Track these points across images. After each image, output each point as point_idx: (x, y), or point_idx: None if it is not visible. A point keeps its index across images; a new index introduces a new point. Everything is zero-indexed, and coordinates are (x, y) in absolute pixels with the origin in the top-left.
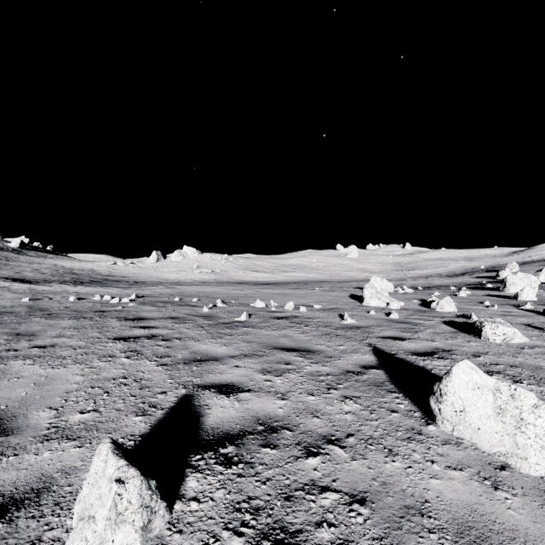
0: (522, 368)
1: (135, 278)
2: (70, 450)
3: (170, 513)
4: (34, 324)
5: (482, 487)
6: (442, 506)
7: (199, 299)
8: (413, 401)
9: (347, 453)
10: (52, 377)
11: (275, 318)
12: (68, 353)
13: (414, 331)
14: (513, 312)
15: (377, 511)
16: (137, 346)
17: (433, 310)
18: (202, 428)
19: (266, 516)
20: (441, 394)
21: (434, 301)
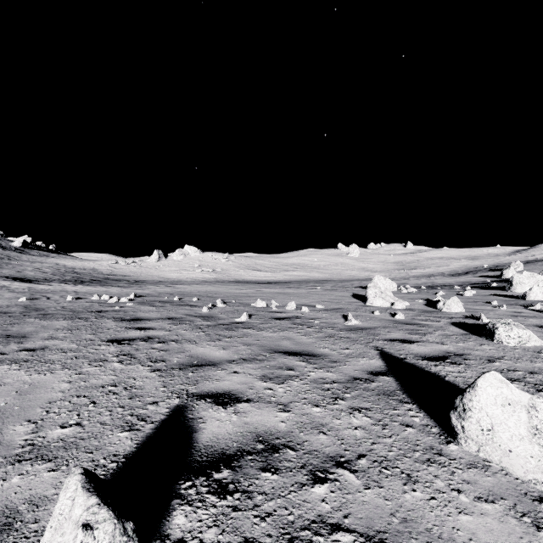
0: (542, 375)
1: (137, 277)
2: (43, 475)
3: None
4: (27, 324)
5: (521, 526)
6: None
7: (199, 298)
8: (429, 414)
9: (359, 479)
10: (36, 384)
11: (276, 319)
12: (57, 357)
13: (422, 333)
14: (523, 312)
15: None
16: (131, 349)
17: (440, 310)
18: (194, 447)
19: None
20: (464, 410)
21: (440, 300)
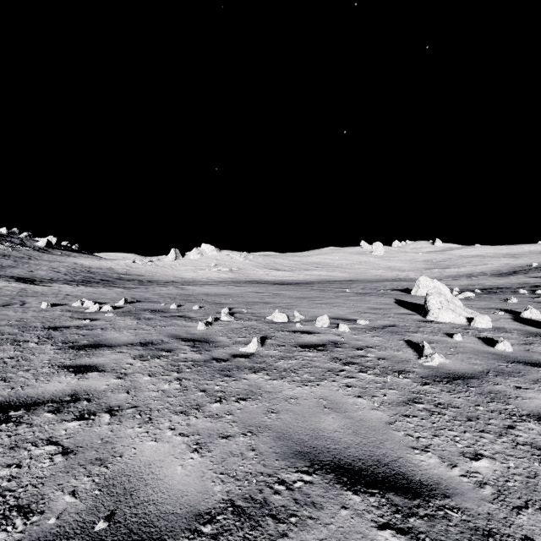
0: None
1: (151, 276)
2: None
3: None
4: None
5: None
6: None
7: (202, 306)
8: None
9: None
10: None
11: (304, 348)
12: None
13: None
14: None
15: None
16: (3, 442)
17: None
18: None
19: None
20: None
21: (534, 314)
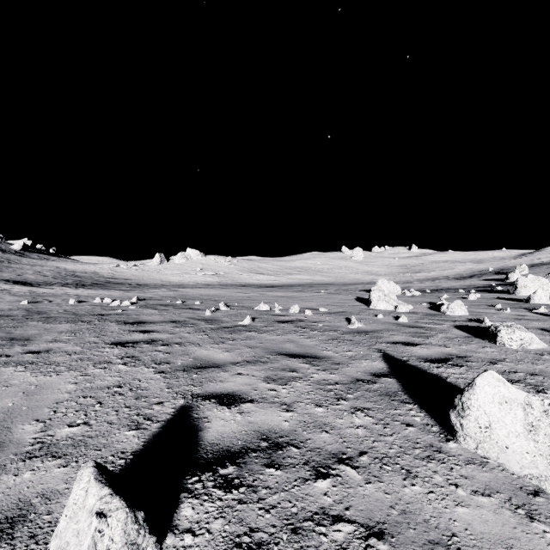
0: (543, 376)
1: (138, 280)
2: (53, 470)
3: (160, 549)
4: (30, 327)
5: (515, 517)
6: (472, 541)
7: (202, 302)
8: (429, 413)
9: (360, 475)
10: (43, 386)
11: (280, 322)
12: (62, 359)
13: (425, 336)
14: (526, 315)
15: (398, 547)
16: (135, 351)
17: (444, 313)
18: (200, 445)
19: None
20: (463, 408)
21: (444, 304)
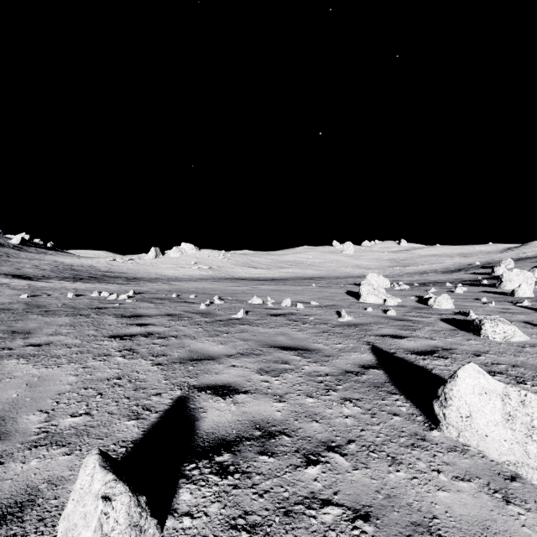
0: (524, 368)
1: (134, 274)
2: (58, 458)
3: (161, 530)
4: (31, 321)
5: (493, 501)
6: (451, 522)
7: (197, 295)
8: (415, 404)
9: (348, 461)
10: (45, 378)
11: (272, 316)
12: (63, 352)
13: (412, 329)
14: (510, 309)
15: (382, 528)
16: (133, 344)
17: (431, 307)
18: (197, 434)
19: (263, 534)
20: (446, 399)
21: (431, 297)
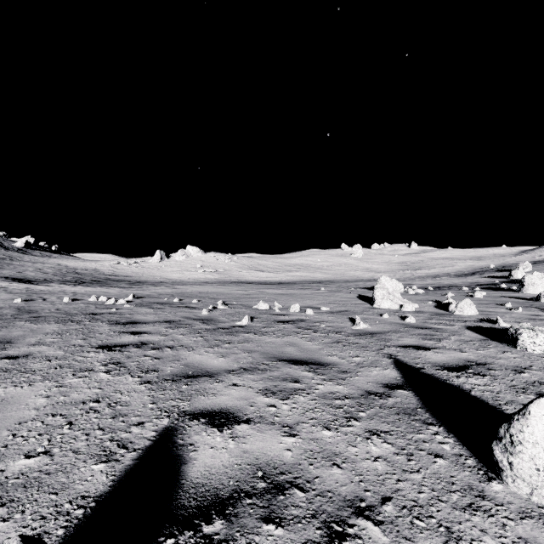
0: None
1: (138, 277)
2: None
3: None
4: (16, 328)
5: None
6: None
7: (200, 300)
8: (460, 439)
9: (386, 535)
10: (9, 400)
11: (280, 322)
12: (40, 366)
13: (436, 339)
14: (540, 315)
15: None
16: (122, 356)
17: (452, 313)
18: (181, 485)
19: None
20: (512, 442)
21: (451, 302)
